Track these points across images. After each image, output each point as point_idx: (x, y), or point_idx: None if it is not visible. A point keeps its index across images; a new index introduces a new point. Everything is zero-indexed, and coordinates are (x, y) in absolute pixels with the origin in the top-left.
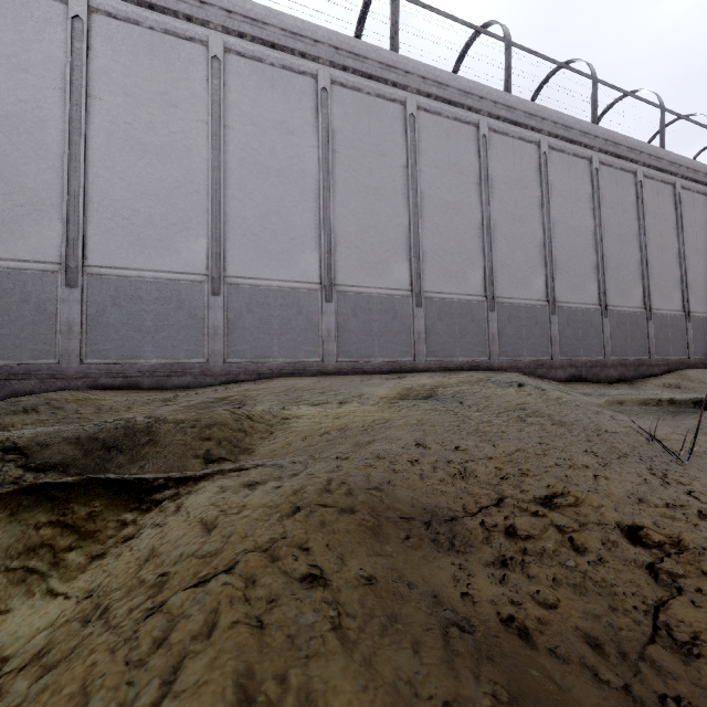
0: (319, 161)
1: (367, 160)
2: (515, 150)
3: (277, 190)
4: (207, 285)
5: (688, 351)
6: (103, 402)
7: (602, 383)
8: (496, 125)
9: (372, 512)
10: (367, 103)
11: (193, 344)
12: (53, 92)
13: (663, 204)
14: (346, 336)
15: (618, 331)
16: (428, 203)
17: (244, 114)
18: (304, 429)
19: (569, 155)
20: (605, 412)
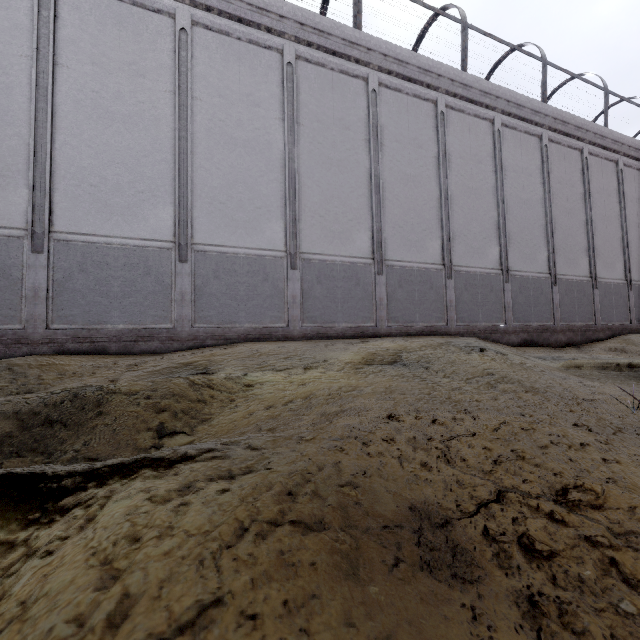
0: (285, 133)
1: (331, 133)
2: (471, 127)
3: (244, 160)
4: (174, 252)
5: (630, 317)
6: (67, 367)
7: (552, 347)
8: (453, 102)
9: (347, 523)
10: (331, 78)
11: (161, 309)
12: (20, 59)
13: (607, 180)
14: (310, 302)
15: (566, 299)
16: (389, 176)
17: (211, 86)
18: (267, 397)
19: (521, 132)
20: (572, 377)
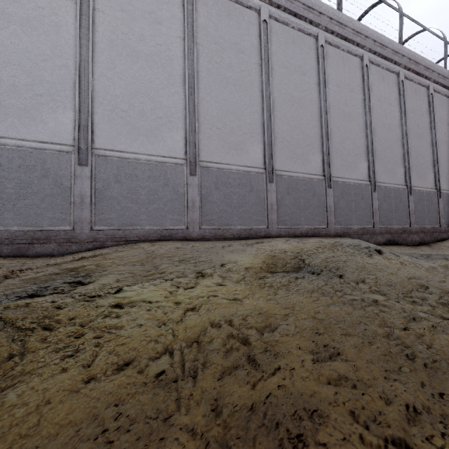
0: (185, 50)
1: (227, 55)
2: (344, 61)
3: (146, 73)
4: (74, 155)
5: None
6: None
7: (409, 246)
8: (331, 38)
9: None
10: (227, 6)
11: (59, 211)
12: None
13: (446, 112)
14: (209, 206)
15: (418, 206)
16: (278, 96)
17: (114, 0)
18: (131, 337)
19: (383, 69)
20: None
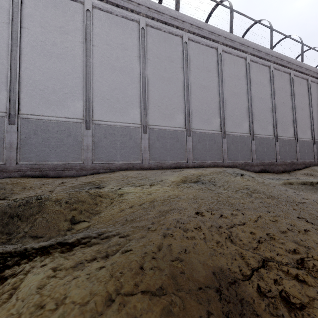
0: (140, 64)
1: (164, 64)
2: (234, 61)
3: (119, 77)
4: (83, 124)
5: (314, 158)
6: (27, 184)
7: (275, 173)
8: (226, 49)
9: (177, 287)
10: (164, 36)
11: (76, 154)
12: (3, 24)
13: (302, 89)
14: (153, 150)
15: (282, 148)
16: (193, 86)
17: (103, 39)
18: (130, 201)
19: (260, 64)
20: (290, 190)
